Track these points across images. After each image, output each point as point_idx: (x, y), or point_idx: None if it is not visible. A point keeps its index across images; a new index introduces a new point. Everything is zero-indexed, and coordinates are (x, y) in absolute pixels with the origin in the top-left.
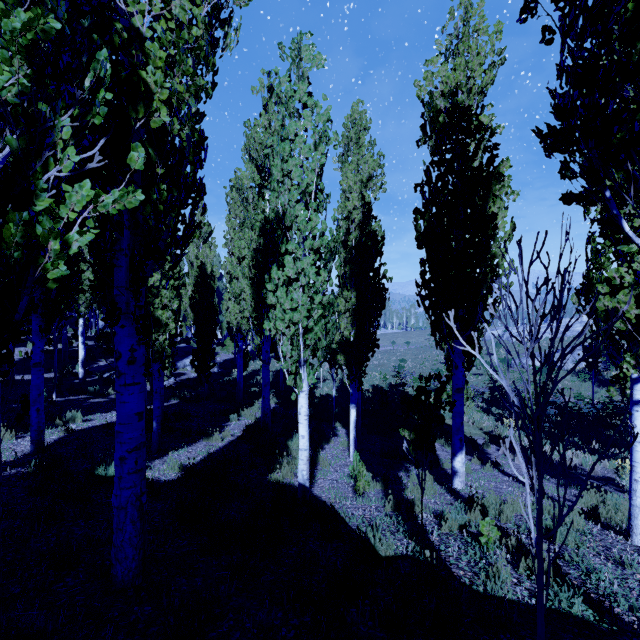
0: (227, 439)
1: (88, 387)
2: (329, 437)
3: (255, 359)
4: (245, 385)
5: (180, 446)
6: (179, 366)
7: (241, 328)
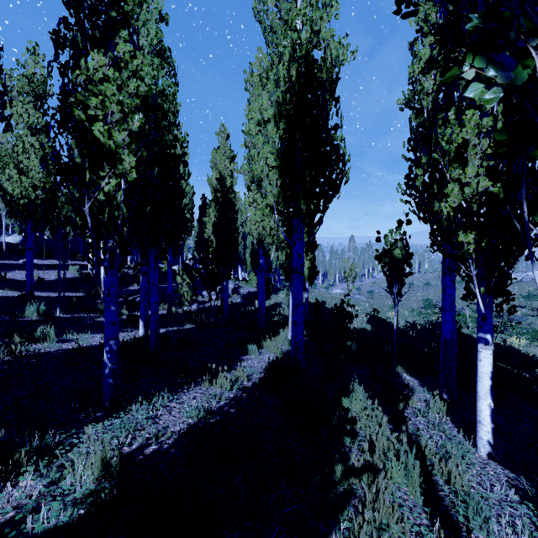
0: (240, 383)
1: (98, 305)
2: (407, 394)
3: (276, 293)
4: (267, 315)
5: (160, 393)
6: (204, 295)
7: (263, 241)
